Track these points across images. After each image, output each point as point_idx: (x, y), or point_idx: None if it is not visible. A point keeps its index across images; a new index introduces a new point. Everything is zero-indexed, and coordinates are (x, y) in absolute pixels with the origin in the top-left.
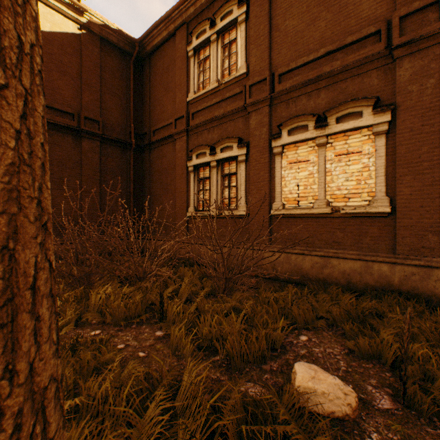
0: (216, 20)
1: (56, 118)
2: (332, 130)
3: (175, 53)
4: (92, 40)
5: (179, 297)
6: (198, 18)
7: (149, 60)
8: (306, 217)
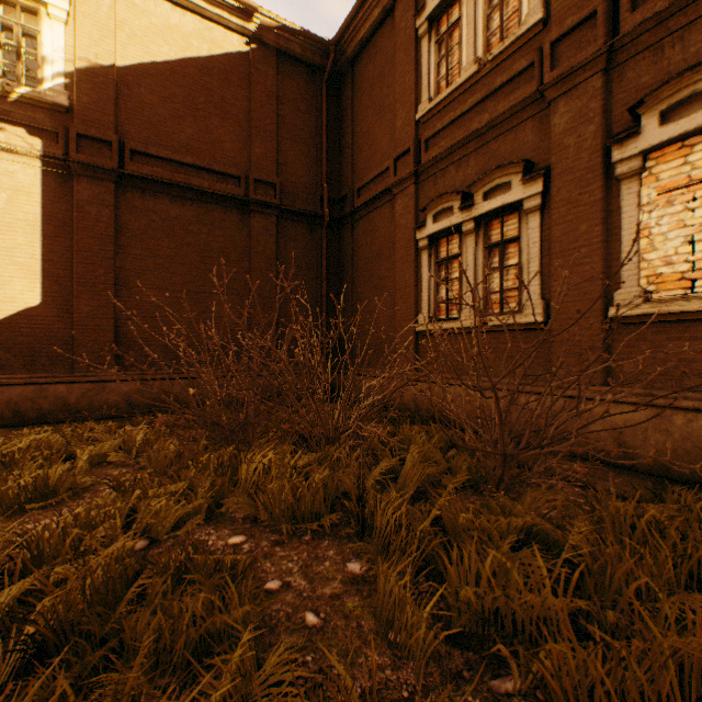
0: None
1: (216, 186)
2: None
3: (394, 41)
4: (265, 58)
5: (400, 485)
6: None
7: (351, 72)
8: None
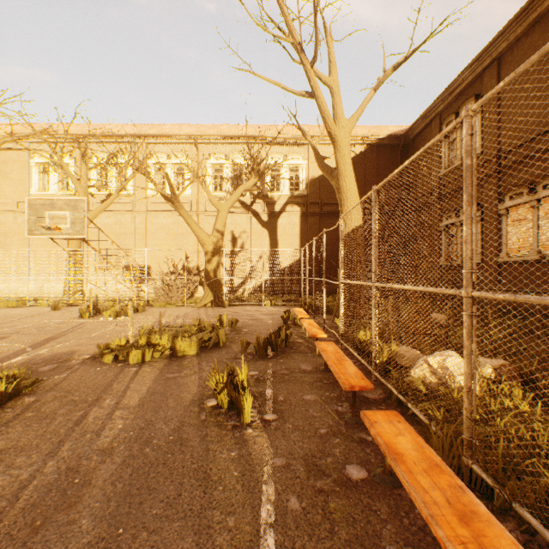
0: (459, 113)
1: None
2: (539, 195)
3: (431, 137)
4: (371, 151)
5: None
6: (447, 109)
7: (412, 144)
8: (524, 263)
